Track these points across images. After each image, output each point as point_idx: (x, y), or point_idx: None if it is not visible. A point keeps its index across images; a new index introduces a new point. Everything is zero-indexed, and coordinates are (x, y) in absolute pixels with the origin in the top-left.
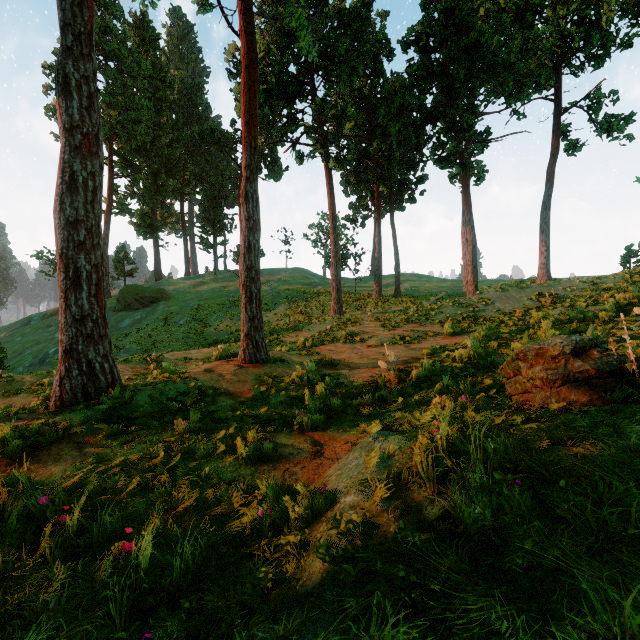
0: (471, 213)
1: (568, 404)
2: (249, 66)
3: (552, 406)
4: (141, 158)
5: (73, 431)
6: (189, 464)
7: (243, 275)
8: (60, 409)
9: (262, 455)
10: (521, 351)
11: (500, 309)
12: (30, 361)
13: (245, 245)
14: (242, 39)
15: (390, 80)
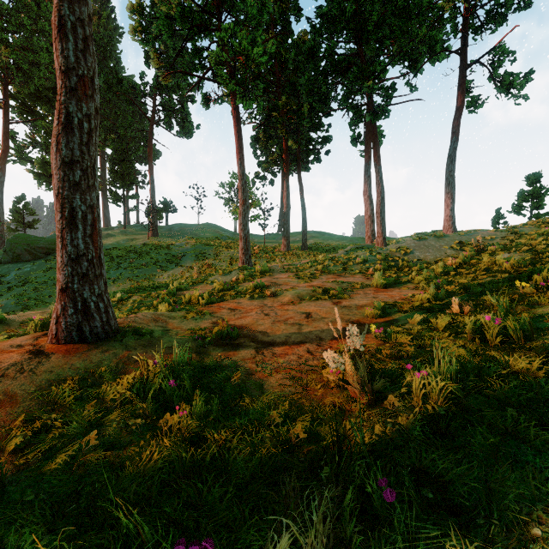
0: (380, 164)
1: None
2: None
3: None
4: (43, 105)
5: None
6: None
7: (56, 176)
8: None
9: None
10: None
11: (421, 258)
12: None
13: (59, 119)
14: None
15: (299, 33)
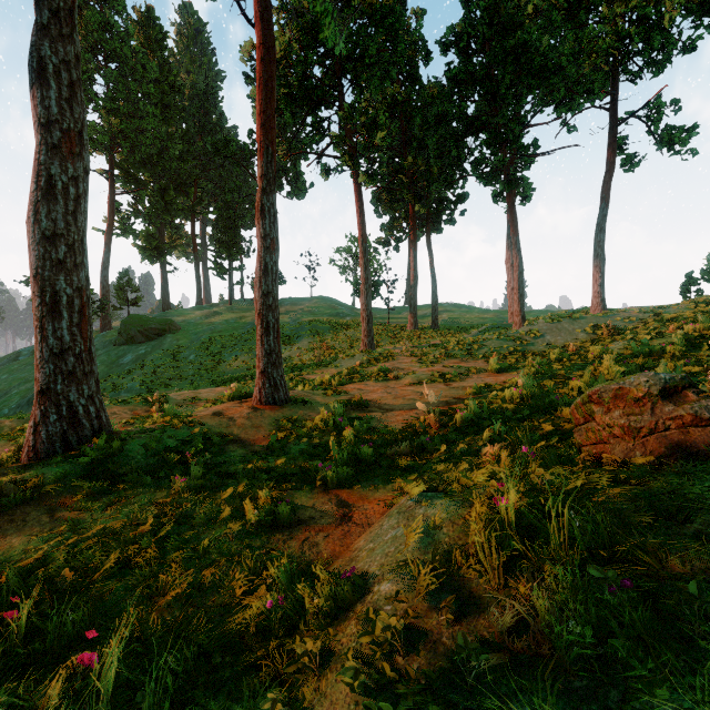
0: (517, 235)
1: (658, 459)
2: (265, 58)
3: (638, 461)
4: (146, 172)
5: (45, 490)
6: (185, 533)
7: (258, 302)
8: (33, 462)
9: (276, 520)
10: (595, 392)
11: (551, 342)
12: (17, 402)
13: (261, 267)
14: (257, 27)
15: (427, 86)
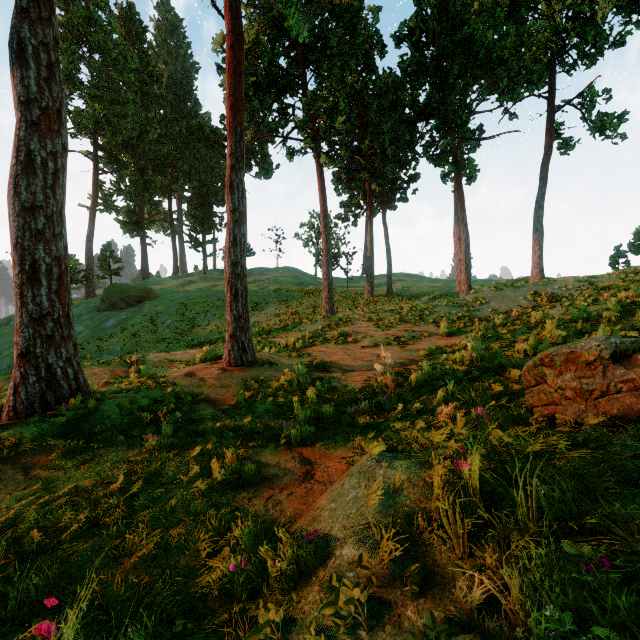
0: (464, 211)
1: (611, 421)
2: (234, 45)
3: (590, 423)
4: (127, 154)
5: (22, 449)
6: (153, 491)
7: (228, 271)
8: (13, 421)
9: (242, 478)
10: (547, 355)
11: (495, 309)
12: (8, 363)
13: (230, 239)
14: (226, 16)
15: (382, 76)
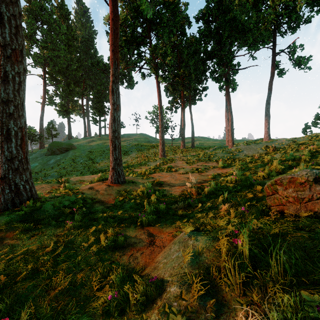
0: (230, 105)
1: (314, 214)
2: (114, 19)
3: (303, 215)
4: (61, 76)
5: (0, 228)
6: (69, 252)
7: (111, 135)
8: None
9: (116, 244)
10: (278, 179)
11: (246, 154)
12: None
13: (112, 118)
14: (110, 3)
15: (189, 37)
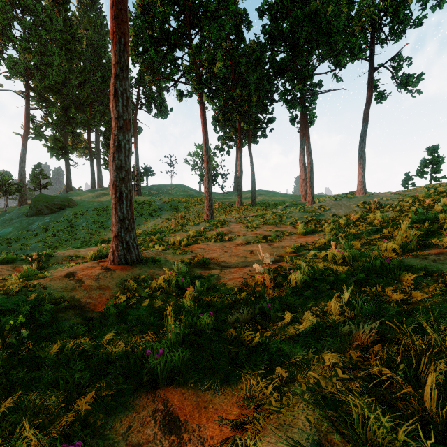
0: (309, 143)
1: None
2: None
3: None
4: (54, 95)
5: None
6: None
7: (112, 175)
8: None
9: None
10: None
11: (335, 214)
12: None
13: (114, 144)
14: None
15: (249, 42)
